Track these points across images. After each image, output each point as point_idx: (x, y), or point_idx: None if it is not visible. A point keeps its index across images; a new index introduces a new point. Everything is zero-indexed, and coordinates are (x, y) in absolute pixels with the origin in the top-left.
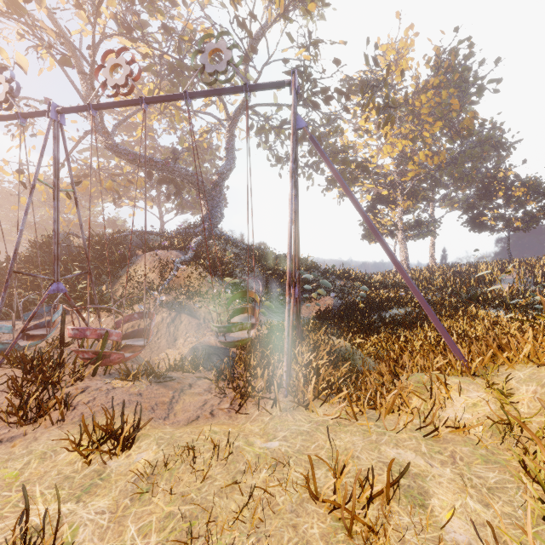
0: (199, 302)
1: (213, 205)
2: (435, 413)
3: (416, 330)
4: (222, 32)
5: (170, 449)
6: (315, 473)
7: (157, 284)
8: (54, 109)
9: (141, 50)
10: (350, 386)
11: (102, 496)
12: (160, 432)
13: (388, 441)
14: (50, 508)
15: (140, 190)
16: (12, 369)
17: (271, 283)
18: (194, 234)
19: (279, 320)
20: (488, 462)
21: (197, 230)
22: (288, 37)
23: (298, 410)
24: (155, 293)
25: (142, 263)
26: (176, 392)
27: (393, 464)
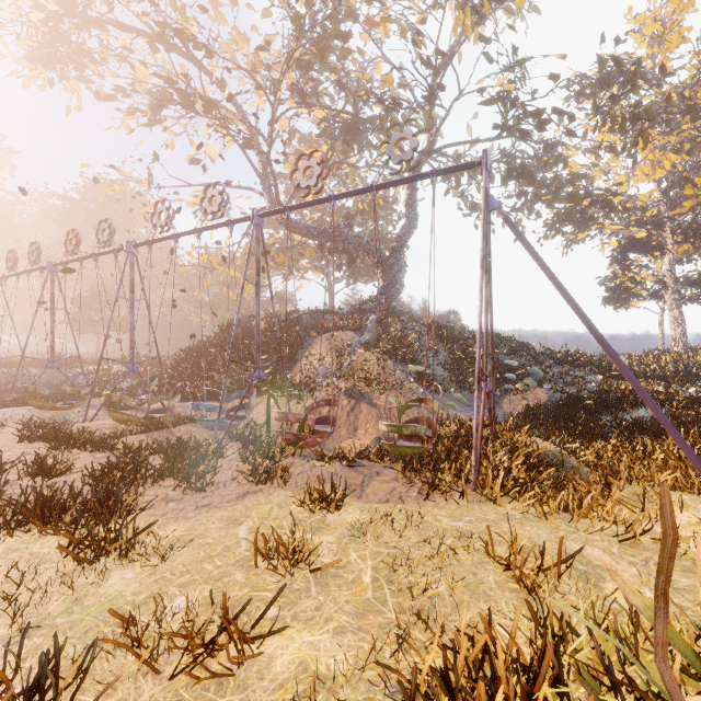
0: (379, 391)
1: (391, 275)
2: (636, 521)
3: (666, 440)
4: (408, 120)
5: (371, 515)
6: (496, 548)
7: (335, 370)
8: (257, 214)
9: (314, 113)
10: (546, 489)
11: (328, 534)
12: (360, 503)
13: (576, 539)
14: (297, 535)
15: (310, 261)
16: (232, 443)
17: (462, 369)
18: (370, 311)
19: (472, 415)
20: (687, 572)
21: (373, 305)
22: (485, 57)
23: (485, 503)
24: (334, 379)
25: (318, 346)
26: (366, 478)
27: (576, 555)
